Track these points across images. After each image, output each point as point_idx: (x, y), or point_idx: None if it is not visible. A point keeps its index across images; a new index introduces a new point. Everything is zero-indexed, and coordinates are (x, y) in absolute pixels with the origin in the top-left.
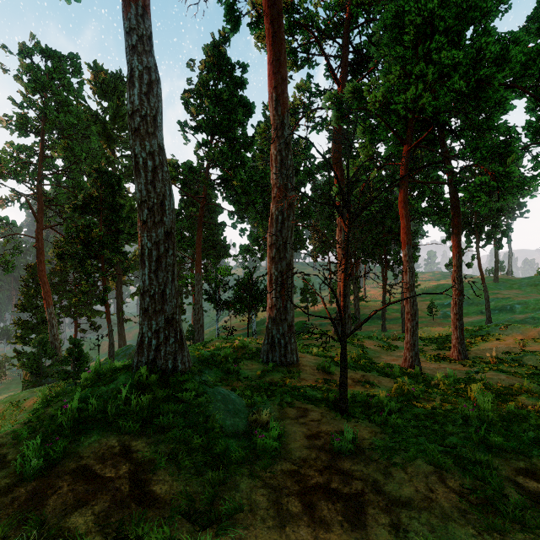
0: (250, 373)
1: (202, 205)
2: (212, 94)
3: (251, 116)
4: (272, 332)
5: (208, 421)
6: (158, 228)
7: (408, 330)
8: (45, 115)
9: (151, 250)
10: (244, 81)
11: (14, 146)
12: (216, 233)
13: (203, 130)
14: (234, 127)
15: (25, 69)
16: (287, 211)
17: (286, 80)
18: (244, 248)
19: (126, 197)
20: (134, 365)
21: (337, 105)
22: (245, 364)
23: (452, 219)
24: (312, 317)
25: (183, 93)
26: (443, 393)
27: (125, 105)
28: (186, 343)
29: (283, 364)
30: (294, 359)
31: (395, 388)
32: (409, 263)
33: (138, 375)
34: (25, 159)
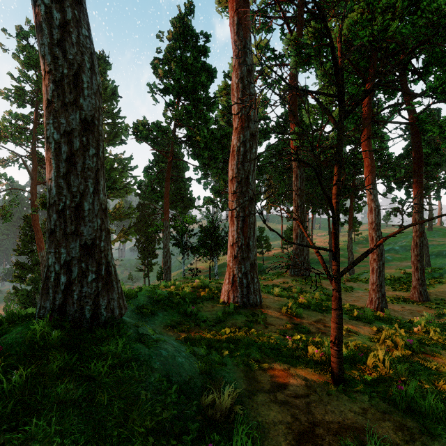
0: (209, 316)
1: (170, 160)
2: (178, 60)
3: (213, 81)
4: (234, 271)
5: (127, 418)
6: (69, 111)
7: (374, 270)
8: (38, 87)
9: (59, 143)
10: (207, 49)
11: (12, 114)
12: (183, 187)
13: (170, 92)
14: (198, 89)
15: (22, 49)
16: (249, 142)
17: (248, 3)
18: (207, 199)
19: (108, 158)
20: (36, 313)
21: (297, 50)
22: (204, 305)
23: (414, 160)
24: (266, 261)
25: (153, 60)
26: (444, 345)
27: (107, 81)
28: (119, 282)
29: (246, 305)
30: (257, 300)
31: (382, 338)
32: (374, 202)
33: (32, 328)
34: (23, 125)
